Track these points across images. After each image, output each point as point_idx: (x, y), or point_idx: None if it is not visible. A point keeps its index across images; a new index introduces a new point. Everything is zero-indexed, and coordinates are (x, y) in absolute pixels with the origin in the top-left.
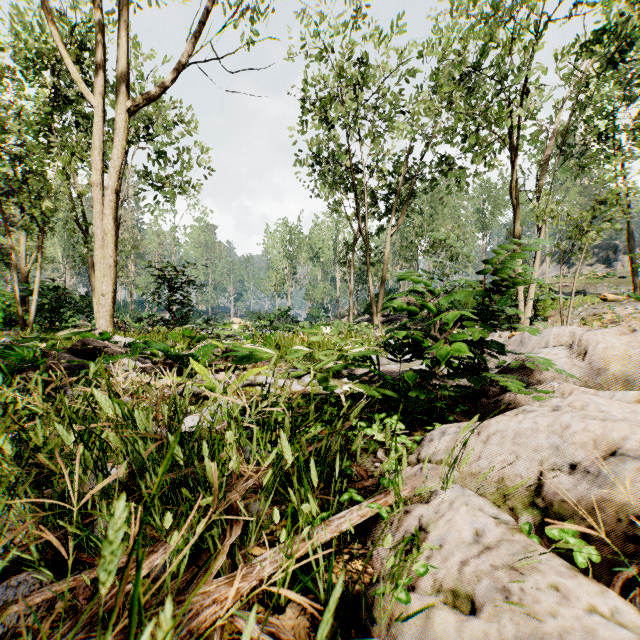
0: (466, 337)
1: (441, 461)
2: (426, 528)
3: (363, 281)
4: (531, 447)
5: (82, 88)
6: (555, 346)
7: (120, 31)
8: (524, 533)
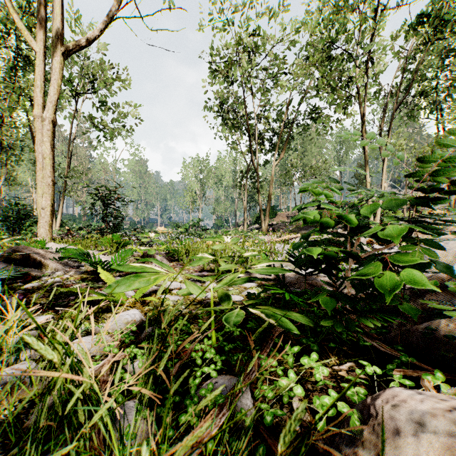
0: (424, 261)
1: None
2: None
3: (254, 200)
4: None
5: (26, 38)
6: None
7: None
8: None
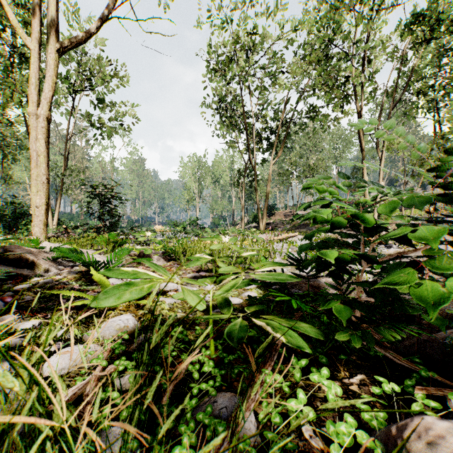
0: None
1: None
2: None
3: (251, 198)
4: None
5: (21, 34)
6: None
7: None
8: None
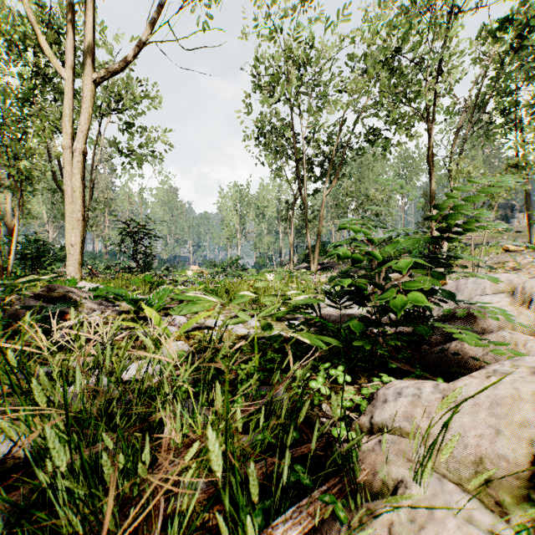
0: (418, 286)
1: (400, 429)
2: None
3: (302, 235)
4: (514, 421)
5: (54, 62)
6: (495, 293)
7: (86, 10)
8: None
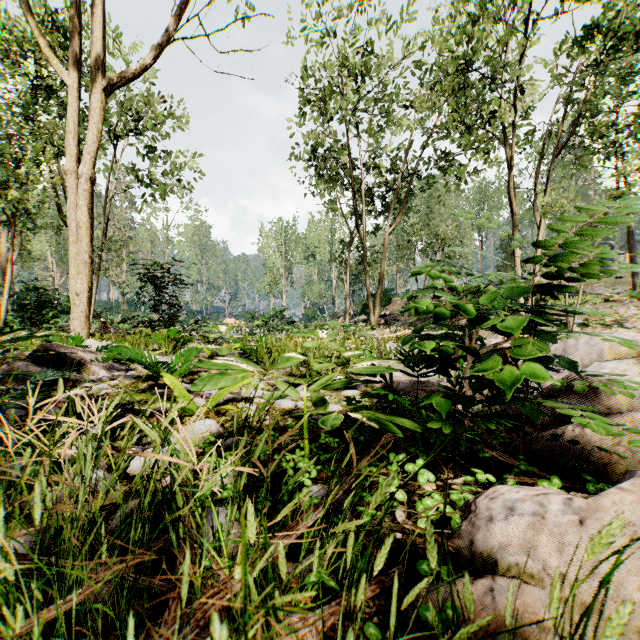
0: (531, 354)
1: (517, 567)
2: None
3: (359, 281)
4: None
5: (55, 68)
6: (619, 359)
7: (95, 3)
8: None
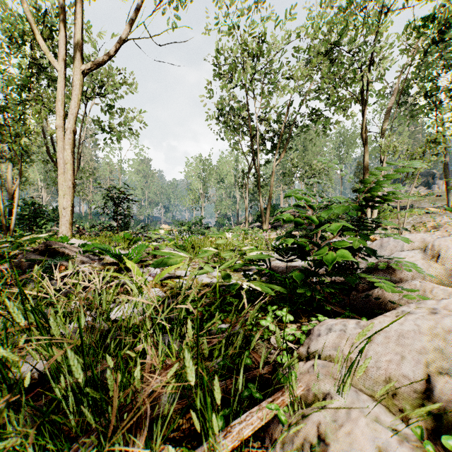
0: (346, 245)
1: (330, 356)
2: (325, 438)
3: (255, 198)
4: (415, 349)
5: (49, 56)
6: (411, 250)
7: (76, 13)
8: (423, 446)
